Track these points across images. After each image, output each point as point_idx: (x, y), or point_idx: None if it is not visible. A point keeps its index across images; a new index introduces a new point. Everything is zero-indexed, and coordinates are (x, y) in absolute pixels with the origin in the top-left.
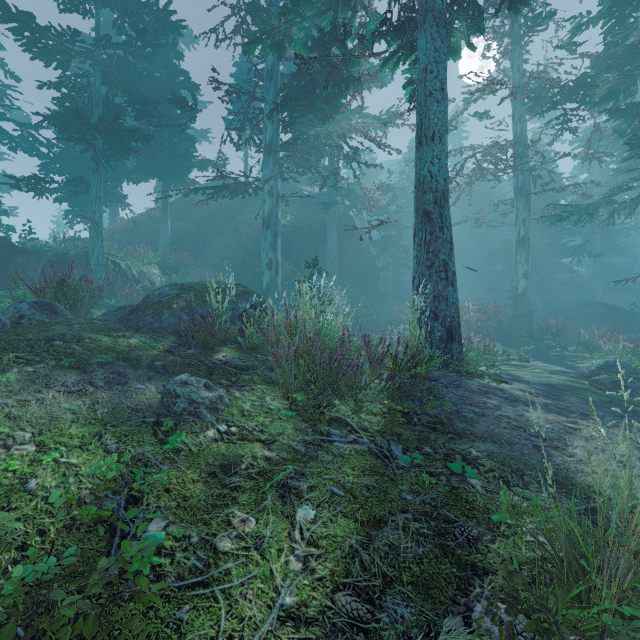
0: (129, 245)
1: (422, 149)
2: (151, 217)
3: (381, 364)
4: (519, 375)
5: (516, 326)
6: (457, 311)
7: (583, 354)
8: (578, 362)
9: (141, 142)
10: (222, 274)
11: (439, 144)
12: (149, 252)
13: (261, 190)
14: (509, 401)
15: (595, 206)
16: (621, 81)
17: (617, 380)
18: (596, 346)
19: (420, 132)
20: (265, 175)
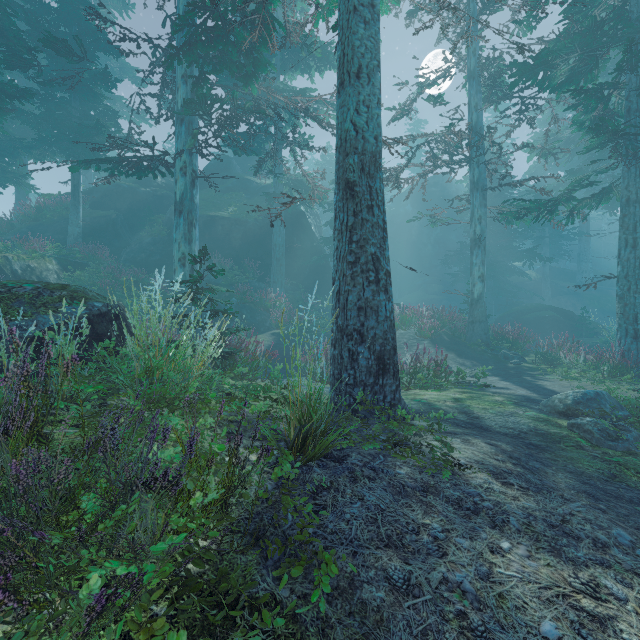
0: (31, 235)
1: (344, 92)
2: (63, 203)
3: (178, 483)
4: (477, 412)
5: (472, 333)
6: (392, 329)
7: (541, 366)
8: (538, 377)
9: (18, 100)
10: (146, 271)
11: (368, 85)
12: (47, 243)
13: (172, 167)
14: (464, 515)
15: (555, 202)
16: (583, 63)
17: (607, 427)
18: (555, 357)
19: (342, 68)
20: (177, 148)
